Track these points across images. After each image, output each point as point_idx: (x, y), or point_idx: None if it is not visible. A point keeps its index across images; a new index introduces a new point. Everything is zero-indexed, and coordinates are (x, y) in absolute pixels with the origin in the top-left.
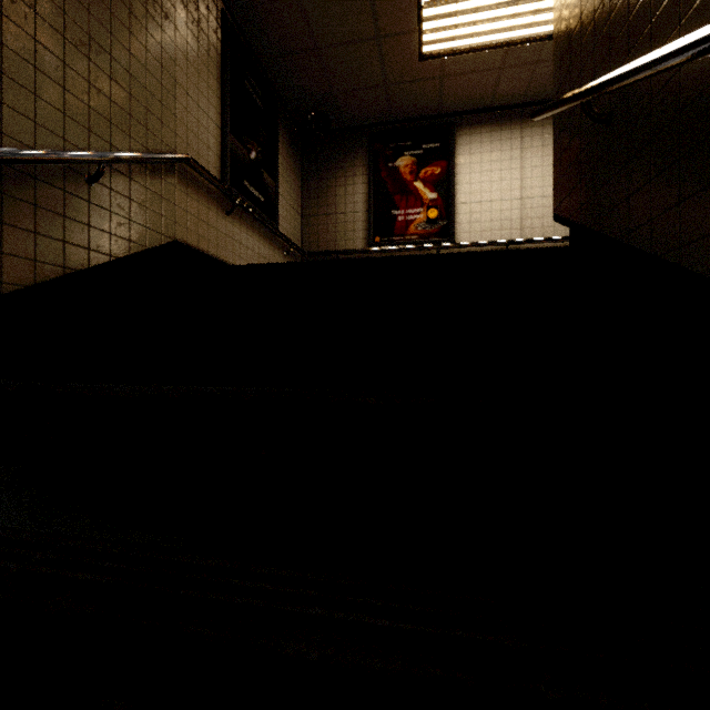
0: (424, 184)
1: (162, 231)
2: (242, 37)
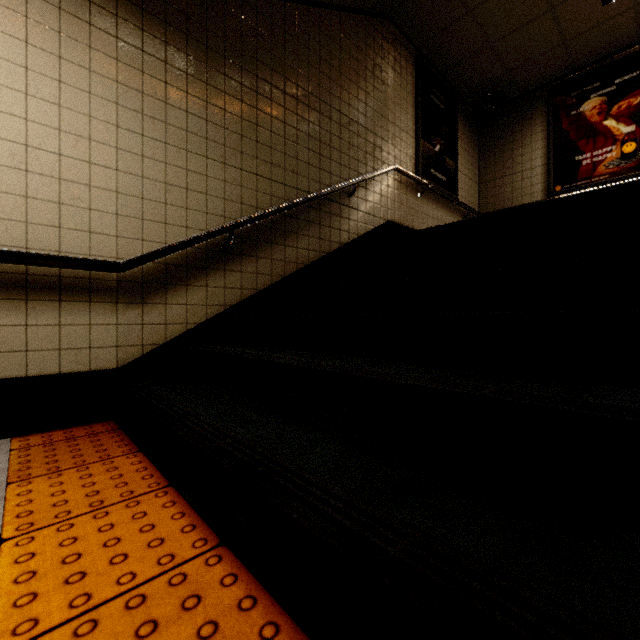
0: (617, 120)
1: (381, 216)
2: (429, 65)
